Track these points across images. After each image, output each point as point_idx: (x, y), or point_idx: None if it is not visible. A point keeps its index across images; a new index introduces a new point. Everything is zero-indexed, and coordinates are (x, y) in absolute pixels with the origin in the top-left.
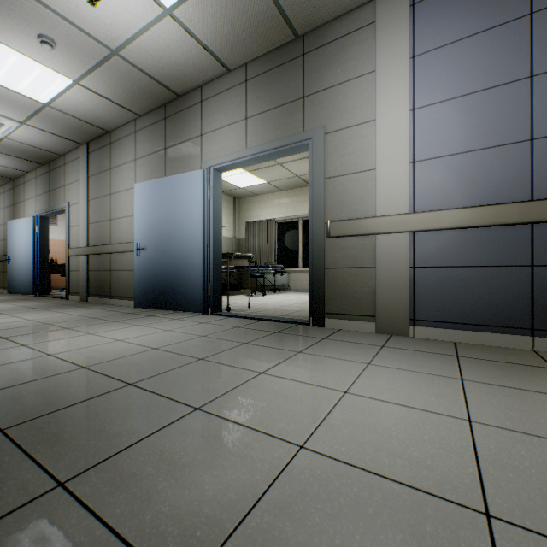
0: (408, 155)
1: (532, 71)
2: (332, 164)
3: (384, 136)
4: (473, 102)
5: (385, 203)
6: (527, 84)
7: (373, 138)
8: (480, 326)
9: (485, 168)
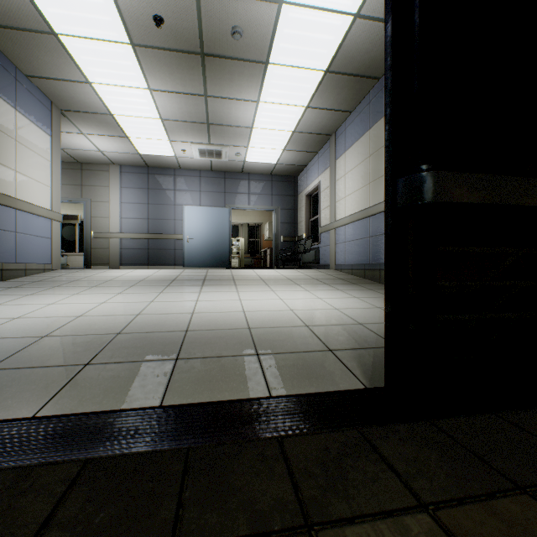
0: (120, 216)
1: (149, 202)
2: (94, 213)
3: (112, 208)
4: (136, 206)
5: (113, 229)
6: (148, 205)
7: (109, 207)
8: (138, 264)
9: (139, 224)
